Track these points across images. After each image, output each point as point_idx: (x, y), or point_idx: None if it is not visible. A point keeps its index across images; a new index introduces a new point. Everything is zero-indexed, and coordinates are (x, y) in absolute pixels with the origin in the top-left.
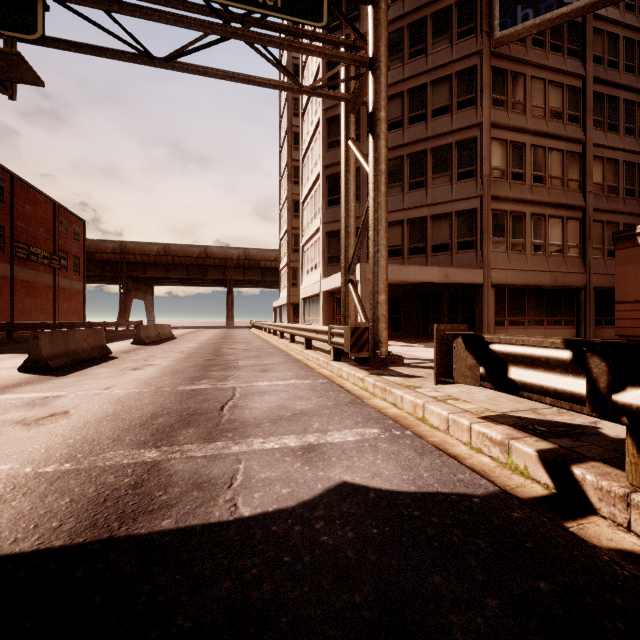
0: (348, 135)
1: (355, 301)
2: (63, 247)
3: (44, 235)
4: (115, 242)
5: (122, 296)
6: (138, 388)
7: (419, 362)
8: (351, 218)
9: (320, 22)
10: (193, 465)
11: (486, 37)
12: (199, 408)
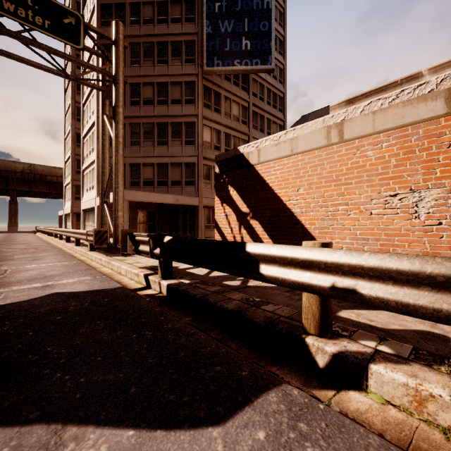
0: (104, 112)
1: (107, 215)
2: None
3: None
4: None
5: None
6: None
7: None
8: (106, 163)
9: (78, 45)
10: None
11: (200, 67)
12: None
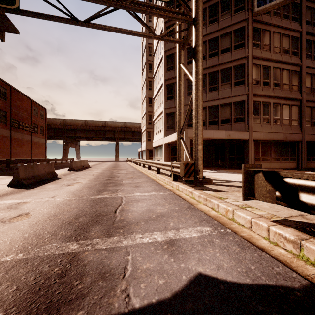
0: (180, 61)
1: (184, 149)
2: (35, 122)
3: (26, 116)
4: (61, 119)
5: (64, 146)
6: (69, 197)
7: (219, 182)
8: (182, 105)
9: None
10: (99, 256)
11: (250, 11)
12: (102, 211)
